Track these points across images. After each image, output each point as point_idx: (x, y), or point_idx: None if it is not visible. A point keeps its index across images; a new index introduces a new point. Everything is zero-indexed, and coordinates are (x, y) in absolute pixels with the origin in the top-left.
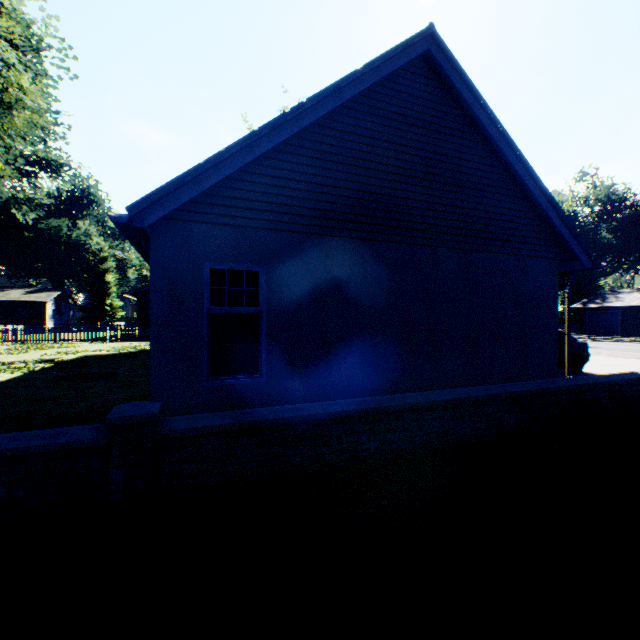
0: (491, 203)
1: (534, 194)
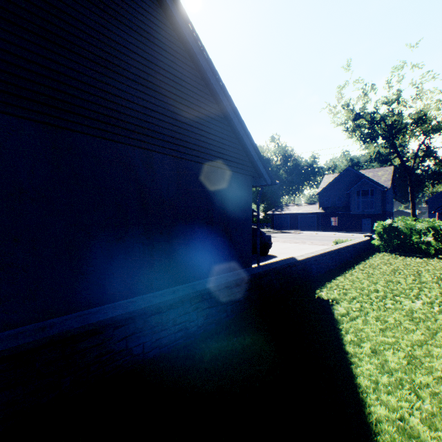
0: (203, 123)
1: (234, 122)
